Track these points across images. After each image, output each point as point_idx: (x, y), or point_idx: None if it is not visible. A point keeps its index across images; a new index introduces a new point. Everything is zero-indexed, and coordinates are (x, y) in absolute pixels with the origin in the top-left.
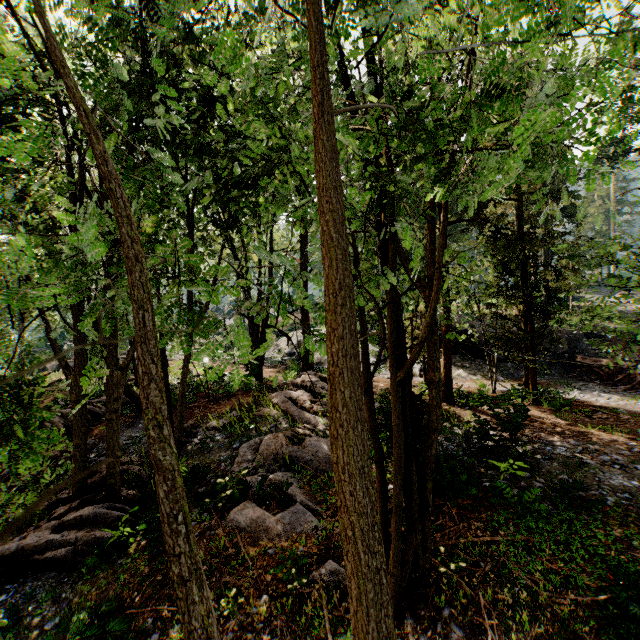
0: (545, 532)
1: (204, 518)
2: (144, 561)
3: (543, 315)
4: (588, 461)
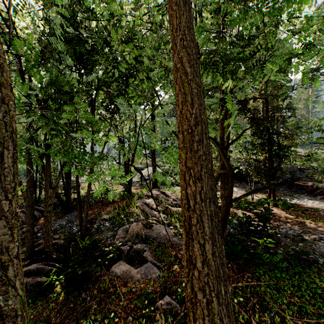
0: (286, 279)
1: (97, 270)
2: (64, 295)
3: (279, 159)
4: (306, 238)
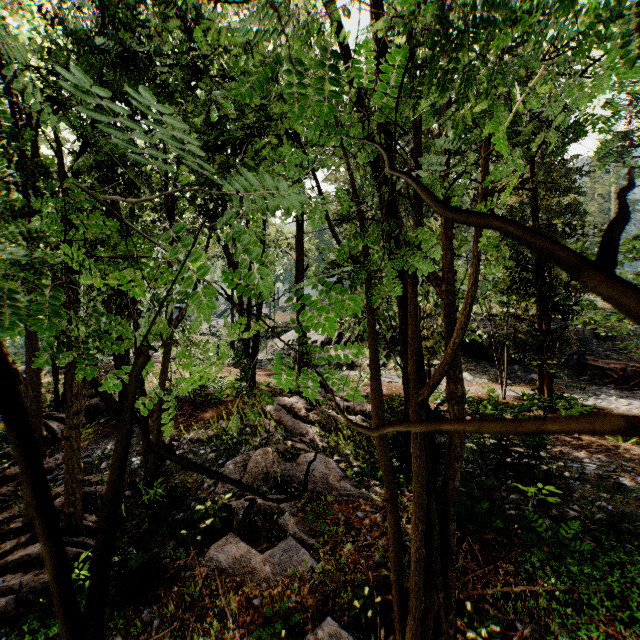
0: (592, 580)
1: (179, 554)
2: None
3: (561, 314)
4: (626, 483)
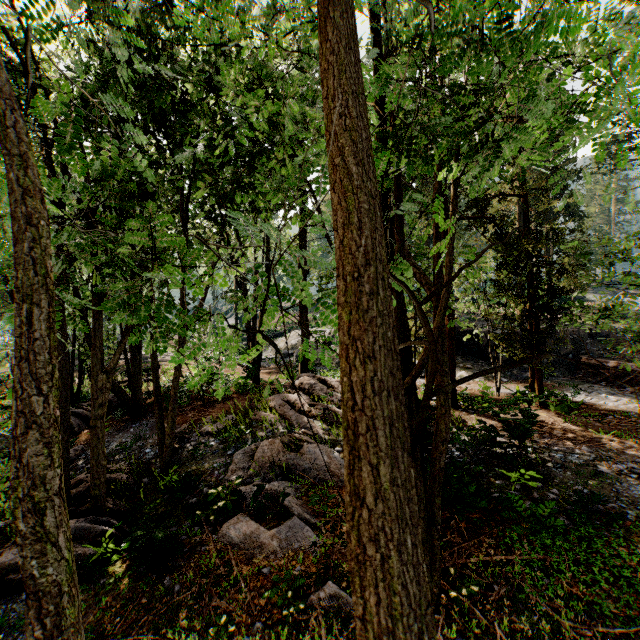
0: (563, 551)
1: (195, 532)
2: (128, 581)
3: (550, 315)
4: (603, 470)
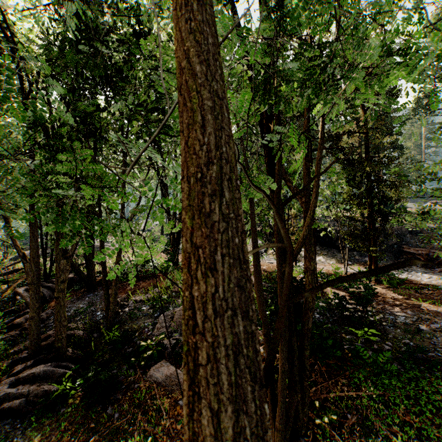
0: (397, 388)
1: (130, 373)
2: (81, 410)
3: (383, 217)
4: (423, 328)
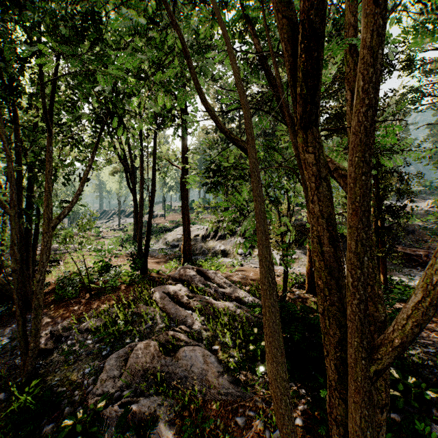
0: None
1: None
2: None
3: (396, 214)
4: None
